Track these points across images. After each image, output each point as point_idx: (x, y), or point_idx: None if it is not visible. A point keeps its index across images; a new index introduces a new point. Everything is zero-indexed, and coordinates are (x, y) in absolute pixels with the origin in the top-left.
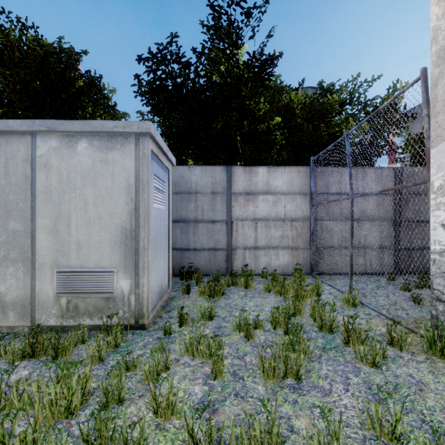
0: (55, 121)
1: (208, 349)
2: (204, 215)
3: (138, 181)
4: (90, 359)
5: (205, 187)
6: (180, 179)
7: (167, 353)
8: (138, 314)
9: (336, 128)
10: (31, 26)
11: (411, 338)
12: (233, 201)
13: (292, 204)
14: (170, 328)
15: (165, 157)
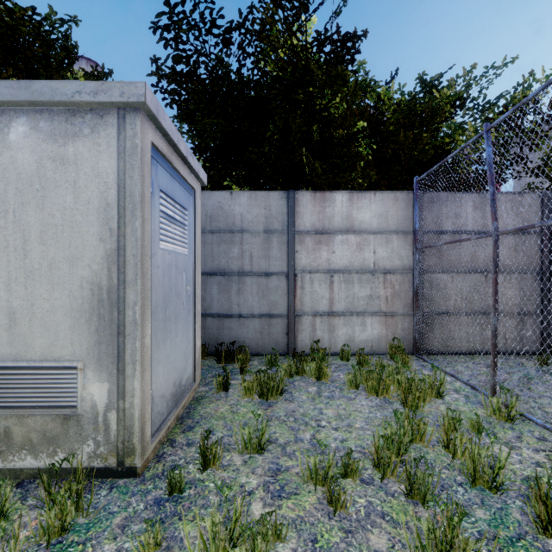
0: None
1: (253, 547)
2: (254, 265)
3: (122, 198)
4: None
5: (255, 222)
6: (217, 211)
7: None
8: (123, 448)
9: (446, 138)
10: None
11: None
12: (298, 244)
13: (386, 248)
14: (181, 480)
15: (187, 167)
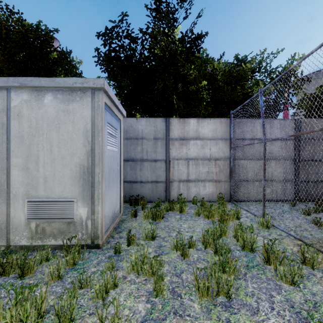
0: (25, 78)
1: (151, 267)
2: (148, 156)
3: (93, 127)
4: (50, 277)
5: (149, 134)
6: (130, 128)
7: (116, 273)
8: (94, 236)
9: (249, 89)
10: (17, 12)
11: (319, 257)
12: (171, 145)
13: (216, 147)
14: (120, 248)
15: (117, 109)
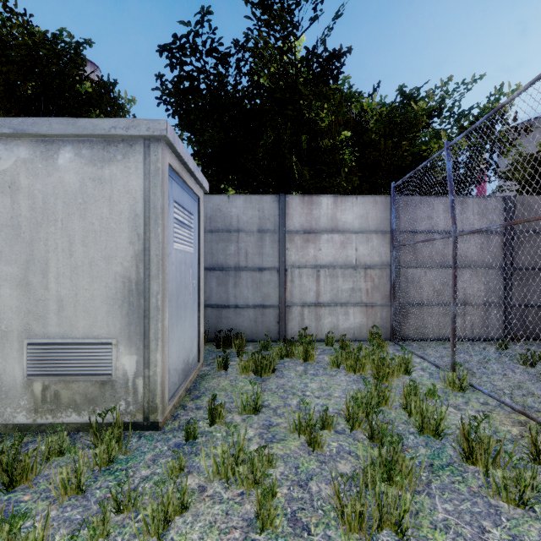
0: (23, 119)
1: (252, 469)
2: (249, 261)
3: (147, 209)
4: (61, 489)
5: (250, 223)
6: (216, 213)
7: (185, 483)
8: (148, 407)
9: (423, 146)
10: (22, 14)
11: None
12: (288, 242)
13: (366, 246)
14: (195, 429)
15: (193, 179)
